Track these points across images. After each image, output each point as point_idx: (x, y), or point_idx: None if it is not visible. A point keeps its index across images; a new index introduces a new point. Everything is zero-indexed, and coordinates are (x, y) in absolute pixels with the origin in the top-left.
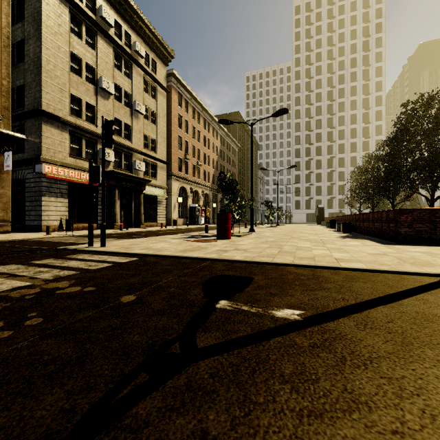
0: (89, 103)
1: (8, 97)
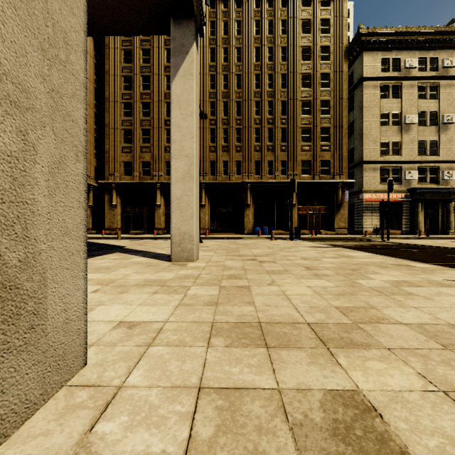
0: (394, 141)
1: (346, 161)
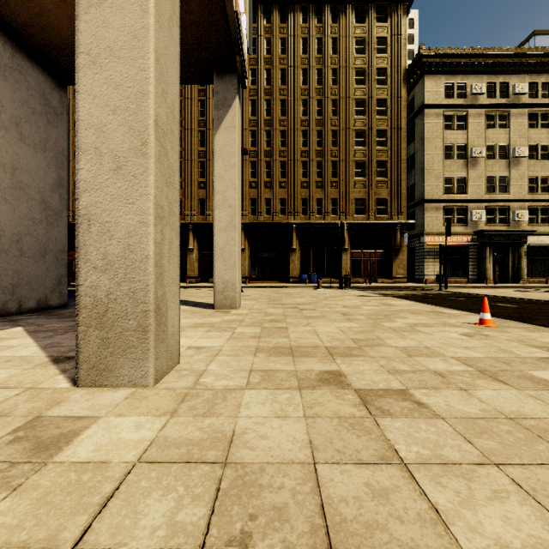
0: (459, 176)
1: (405, 200)
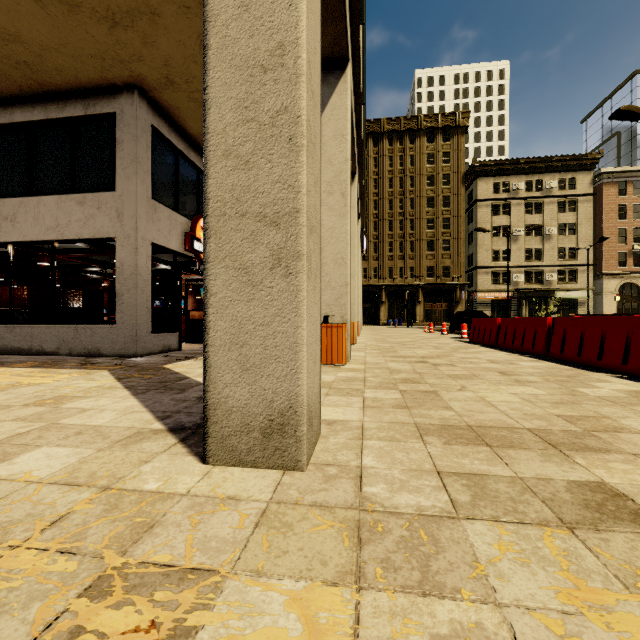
0: (504, 249)
1: (464, 266)
